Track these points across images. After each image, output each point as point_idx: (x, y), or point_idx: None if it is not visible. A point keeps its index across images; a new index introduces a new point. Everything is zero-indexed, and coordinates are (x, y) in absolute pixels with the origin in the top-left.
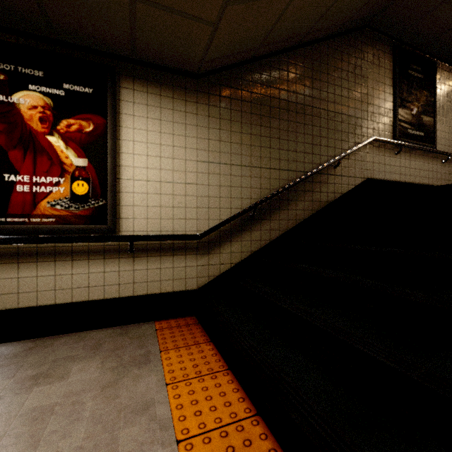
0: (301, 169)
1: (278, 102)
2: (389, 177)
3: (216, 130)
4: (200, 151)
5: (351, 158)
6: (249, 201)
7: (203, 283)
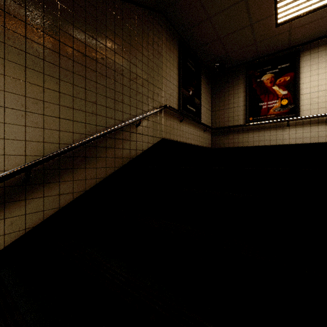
0: (102, 123)
1: (72, 39)
2: (176, 138)
3: None
4: None
5: (150, 120)
6: (22, 159)
7: None
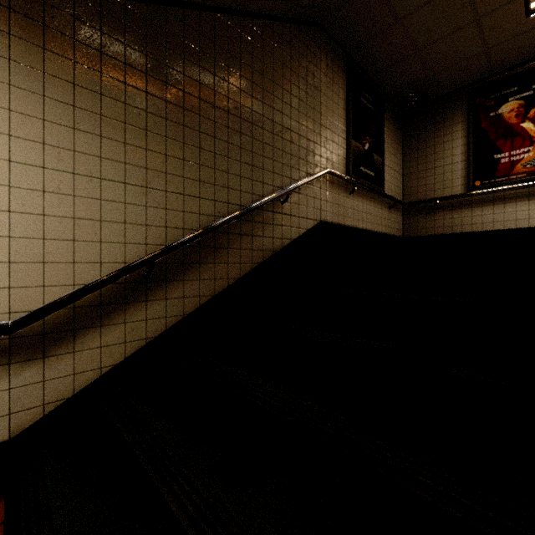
0: (235, 200)
1: (198, 87)
2: (343, 221)
3: (65, 105)
4: (19, 140)
5: (302, 193)
6: (143, 249)
7: (29, 422)
